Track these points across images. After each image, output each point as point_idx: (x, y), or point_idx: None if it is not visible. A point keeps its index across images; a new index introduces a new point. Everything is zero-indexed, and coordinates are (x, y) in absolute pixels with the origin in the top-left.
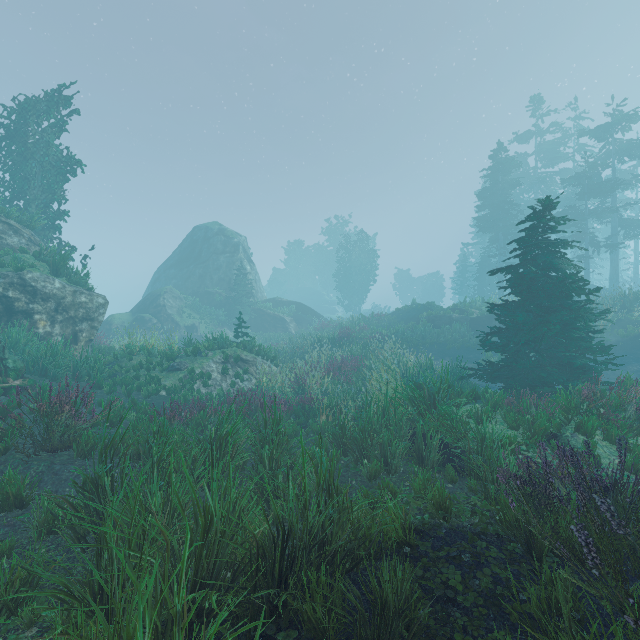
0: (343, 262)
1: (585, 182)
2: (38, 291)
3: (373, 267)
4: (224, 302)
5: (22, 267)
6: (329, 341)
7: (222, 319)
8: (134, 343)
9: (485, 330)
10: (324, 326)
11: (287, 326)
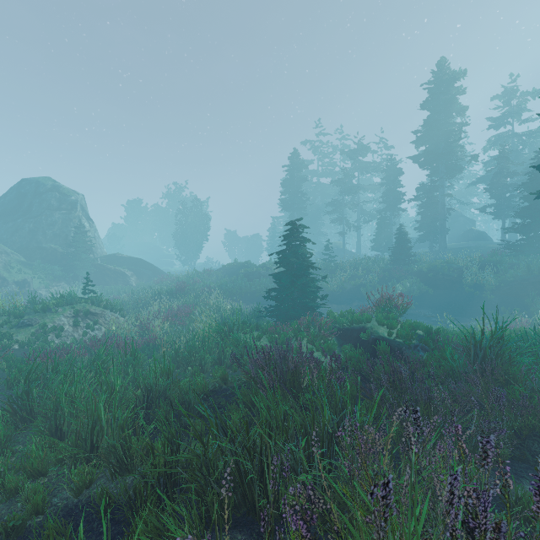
0: (180, 224)
1: (343, 185)
2: None
3: (206, 229)
4: (60, 257)
5: None
6: (168, 293)
7: (58, 274)
8: None
9: None
10: (163, 279)
11: (128, 279)
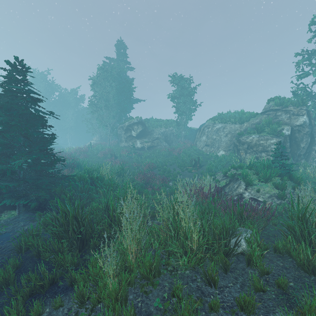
0: None
1: None
2: (241, 141)
3: None
4: None
5: (238, 134)
6: None
7: None
8: None
9: None
10: None
11: None
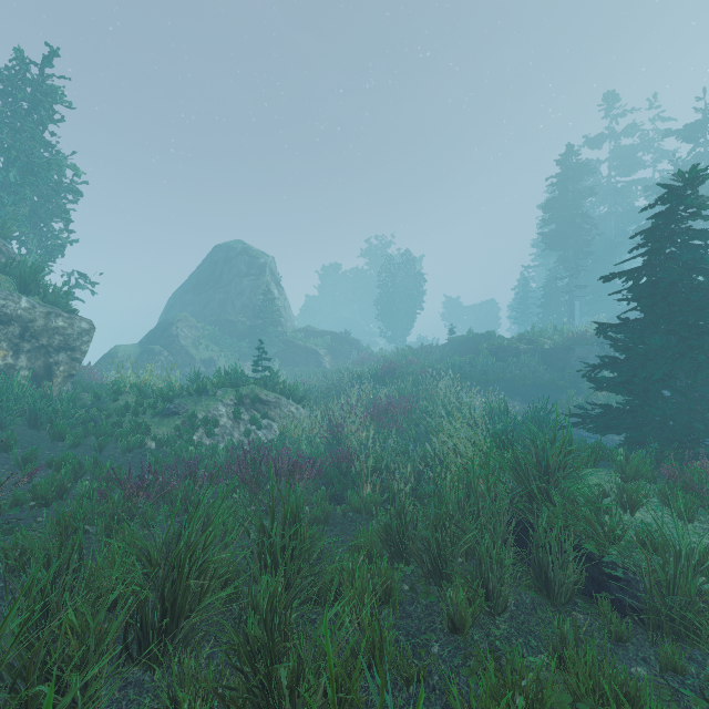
0: (385, 287)
1: None
2: None
3: (420, 293)
4: (248, 332)
5: None
6: (371, 377)
7: (245, 352)
8: (124, 379)
9: (560, 364)
10: (364, 360)
11: (321, 360)
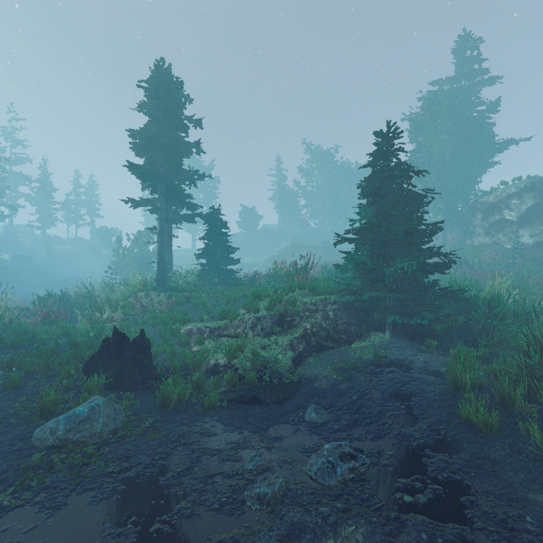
0: None
1: None
2: None
3: None
4: None
5: None
6: None
7: None
8: None
9: None
10: None
11: None
